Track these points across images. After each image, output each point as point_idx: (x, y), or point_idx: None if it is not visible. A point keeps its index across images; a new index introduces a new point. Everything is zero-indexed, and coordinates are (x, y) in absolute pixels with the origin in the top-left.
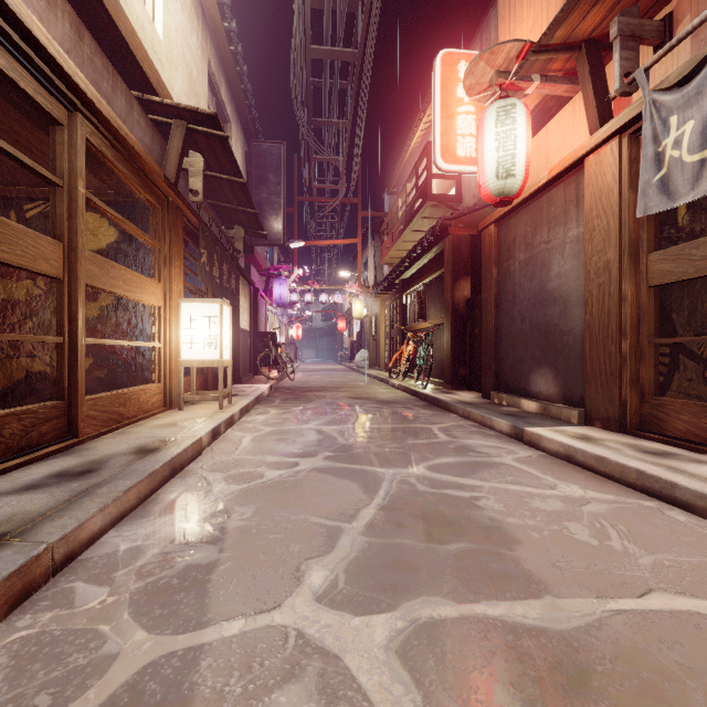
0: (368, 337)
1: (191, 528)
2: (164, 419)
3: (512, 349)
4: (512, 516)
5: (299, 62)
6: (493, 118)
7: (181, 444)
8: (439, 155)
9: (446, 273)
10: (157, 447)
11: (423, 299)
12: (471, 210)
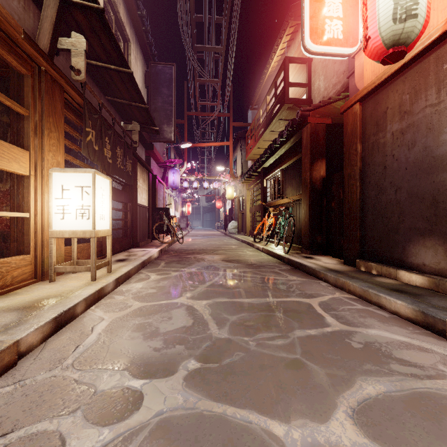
0: (237, 212)
1: None
2: (16, 297)
3: (381, 220)
4: None
5: None
6: None
7: None
8: (308, 36)
9: (305, 156)
10: None
11: (281, 181)
12: (326, 103)
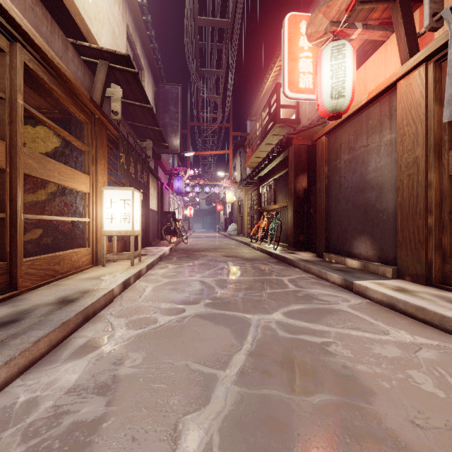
0: (236, 215)
1: (88, 376)
2: (89, 273)
3: (338, 223)
4: (360, 363)
5: (190, 28)
6: (328, 55)
7: (95, 295)
8: (286, 86)
9: (290, 171)
10: (76, 298)
11: (274, 189)
12: (307, 128)
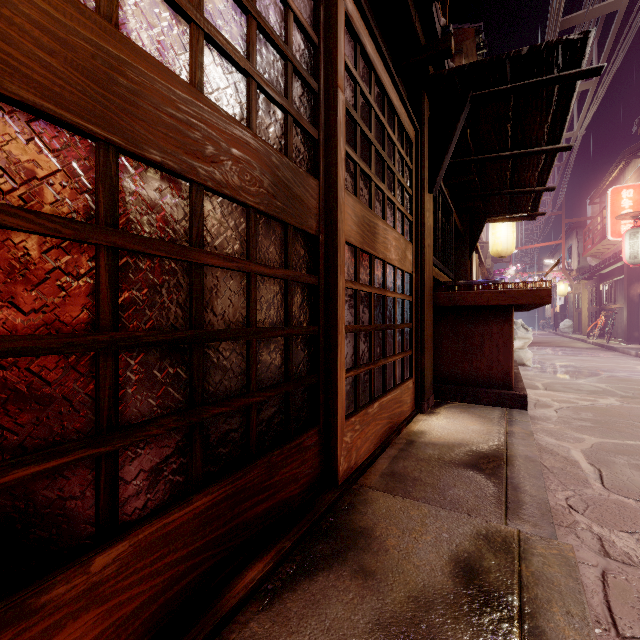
0: (571, 309)
1: None
2: None
3: None
4: (606, 361)
5: None
6: (627, 237)
7: None
8: (609, 235)
9: (624, 280)
10: None
11: (613, 290)
12: None
